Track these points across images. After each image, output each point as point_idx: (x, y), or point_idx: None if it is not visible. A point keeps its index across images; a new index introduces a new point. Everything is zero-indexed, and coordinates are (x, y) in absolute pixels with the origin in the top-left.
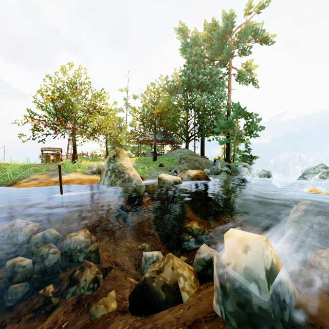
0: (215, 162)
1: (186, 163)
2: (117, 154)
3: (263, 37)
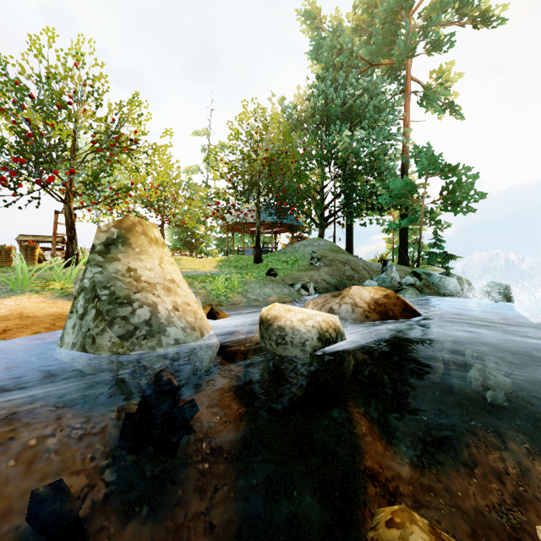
0: (386, 266)
1: (325, 268)
2: (122, 238)
3: (480, 12)
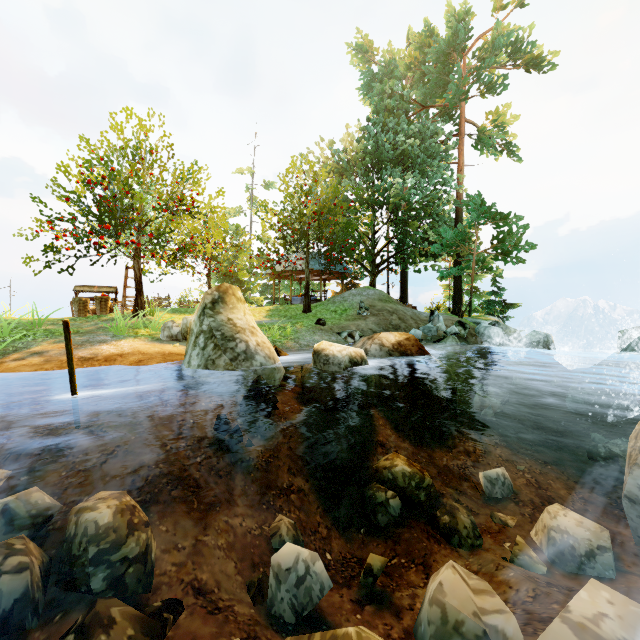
0: (433, 316)
1: (372, 318)
2: (221, 298)
3: (533, 57)
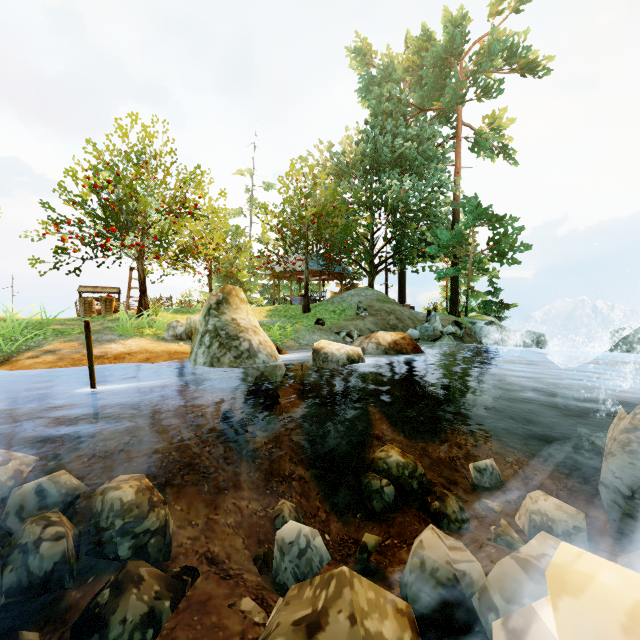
0: (430, 316)
1: (370, 318)
2: (225, 299)
3: (528, 61)
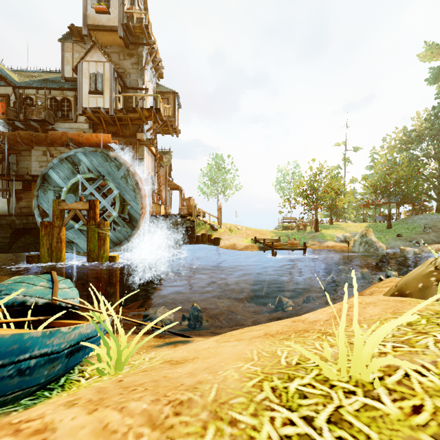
0: None
1: (433, 233)
2: (367, 232)
3: None
